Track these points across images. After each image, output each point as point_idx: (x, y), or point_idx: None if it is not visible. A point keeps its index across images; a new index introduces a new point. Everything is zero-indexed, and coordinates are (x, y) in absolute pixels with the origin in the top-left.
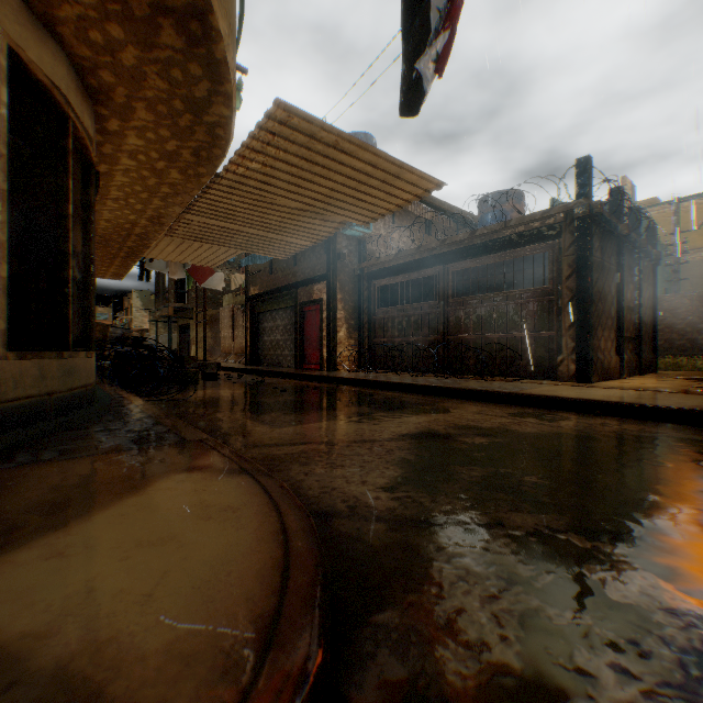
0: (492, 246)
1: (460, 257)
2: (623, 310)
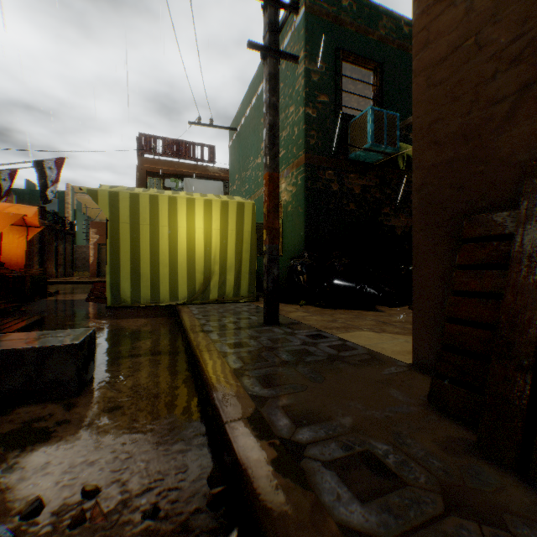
0: None
1: None
2: (60, 254)
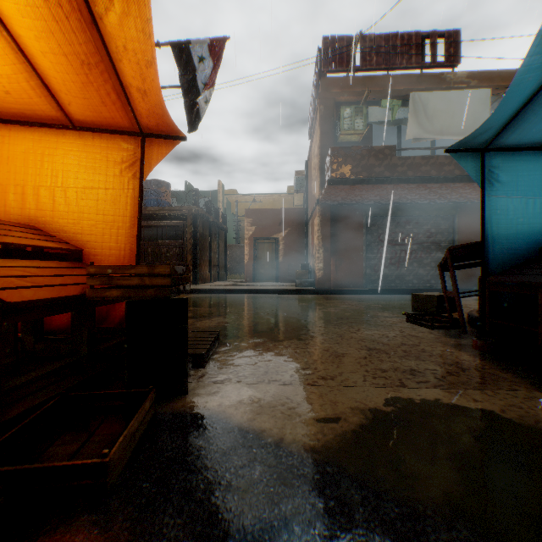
0: (156, 217)
1: None
2: (213, 253)
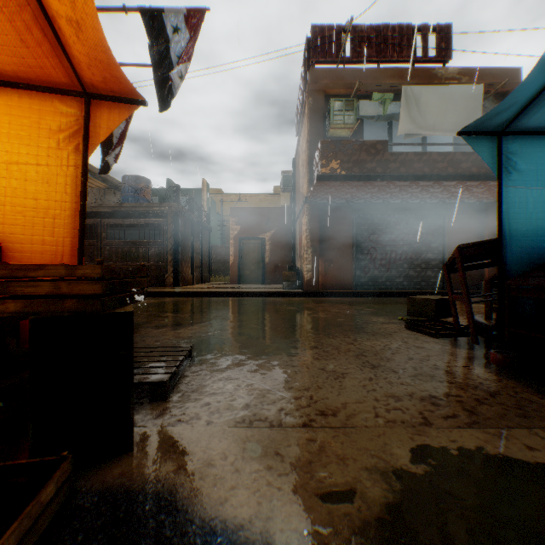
0: (133, 214)
1: (113, 216)
2: (195, 253)
